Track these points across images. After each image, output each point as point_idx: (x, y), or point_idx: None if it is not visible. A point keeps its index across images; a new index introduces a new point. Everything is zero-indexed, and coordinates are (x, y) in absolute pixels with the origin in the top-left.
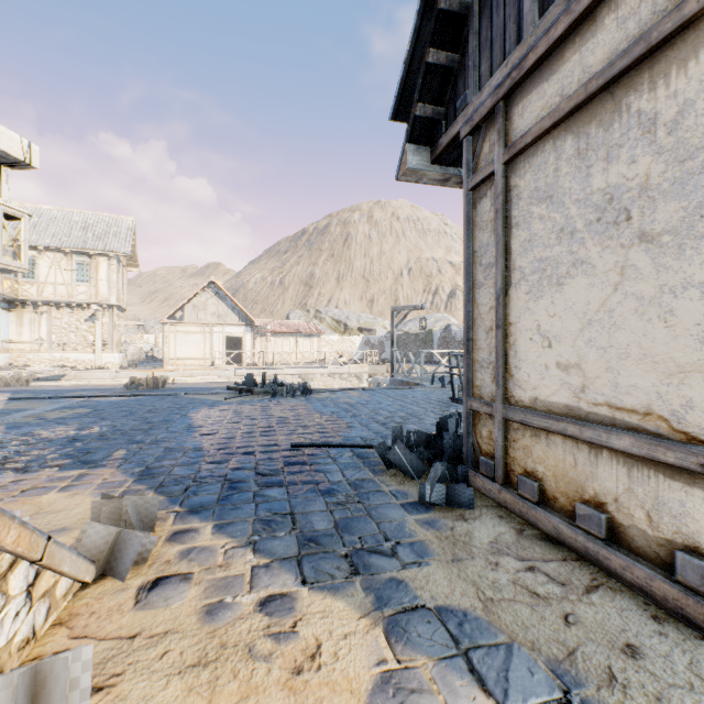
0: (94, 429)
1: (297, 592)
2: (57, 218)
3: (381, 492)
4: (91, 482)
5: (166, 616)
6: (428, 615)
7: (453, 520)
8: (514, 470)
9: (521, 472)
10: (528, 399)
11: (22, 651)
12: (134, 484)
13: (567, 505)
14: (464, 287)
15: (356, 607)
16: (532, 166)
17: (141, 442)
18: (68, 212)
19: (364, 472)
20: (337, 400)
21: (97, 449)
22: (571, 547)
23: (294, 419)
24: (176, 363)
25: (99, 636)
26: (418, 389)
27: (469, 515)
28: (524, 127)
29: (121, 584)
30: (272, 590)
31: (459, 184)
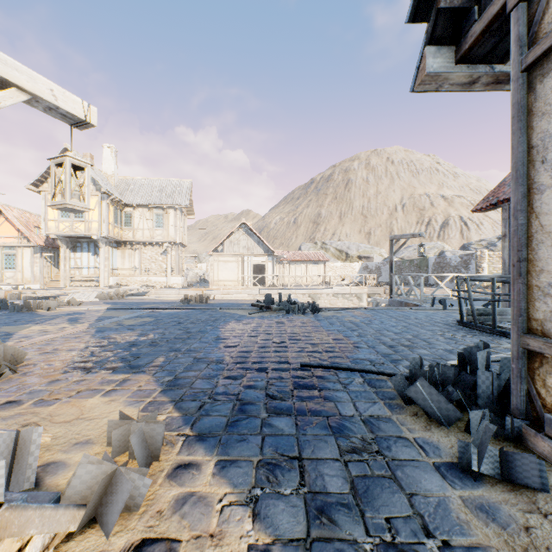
0: (149, 336)
1: None
2: (144, 184)
3: (403, 439)
4: (129, 388)
5: None
6: None
7: (523, 512)
8: None
9: None
10: None
11: None
12: (160, 395)
13: None
14: (514, 194)
15: None
16: None
17: (178, 351)
18: (151, 180)
19: (379, 406)
20: (342, 319)
21: (145, 354)
22: None
23: (304, 336)
24: (218, 284)
25: None
26: (419, 311)
27: (545, 504)
28: None
29: (104, 542)
30: None
31: (488, 85)
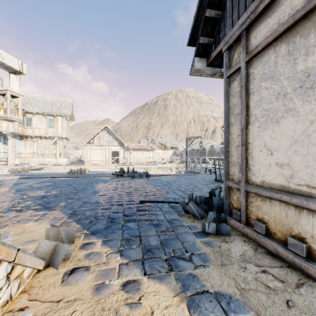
0: (52, 192)
1: (141, 279)
2: (40, 100)
3: (183, 226)
4: (48, 217)
5: (76, 290)
6: (210, 297)
7: (220, 242)
8: (251, 217)
9: (255, 218)
10: (259, 181)
11: (4, 307)
12: (67, 219)
13: (281, 237)
14: (224, 125)
15: (172, 290)
16: (261, 62)
17: (72, 198)
18: (45, 97)
19: (174, 215)
20: (161, 180)
21: (53, 201)
22: (284, 260)
23: (141, 189)
24: (90, 163)
25: (42, 300)
26: (199, 175)
27: (228, 239)
28: (256, 42)
29: (56, 271)
30: (129, 277)
31: (220, 76)
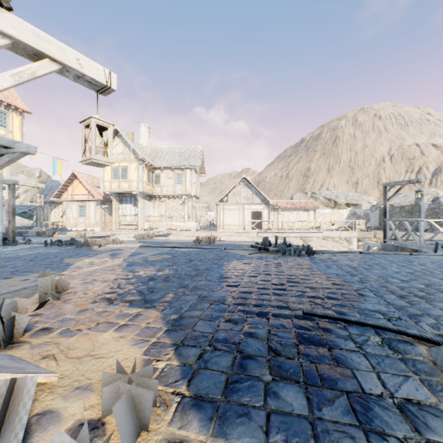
0: (165, 271)
1: None
2: (169, 152)
3: None
4: (138, 324)
5: None
6: None
7: None
8: None
9: None
10: None
11: None
12: (163, 335)
13: None
14: None
15: None
16: None
17: (186, 287)
18: (173, 148)
19: (414, 384)
20: (338, 262)
21: (158, 289)
22: None
23: (301, 279)
24: (223, 228)
25: None
26: (421, 256)
27: None
28: None
29: None
30: None
31: None
